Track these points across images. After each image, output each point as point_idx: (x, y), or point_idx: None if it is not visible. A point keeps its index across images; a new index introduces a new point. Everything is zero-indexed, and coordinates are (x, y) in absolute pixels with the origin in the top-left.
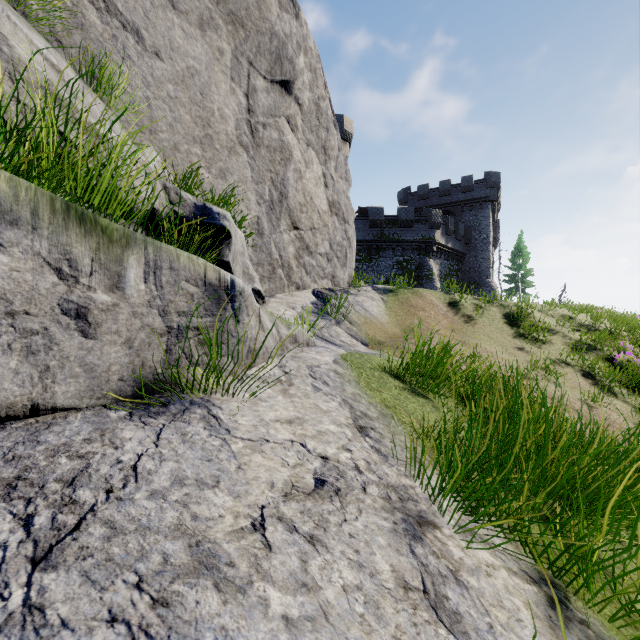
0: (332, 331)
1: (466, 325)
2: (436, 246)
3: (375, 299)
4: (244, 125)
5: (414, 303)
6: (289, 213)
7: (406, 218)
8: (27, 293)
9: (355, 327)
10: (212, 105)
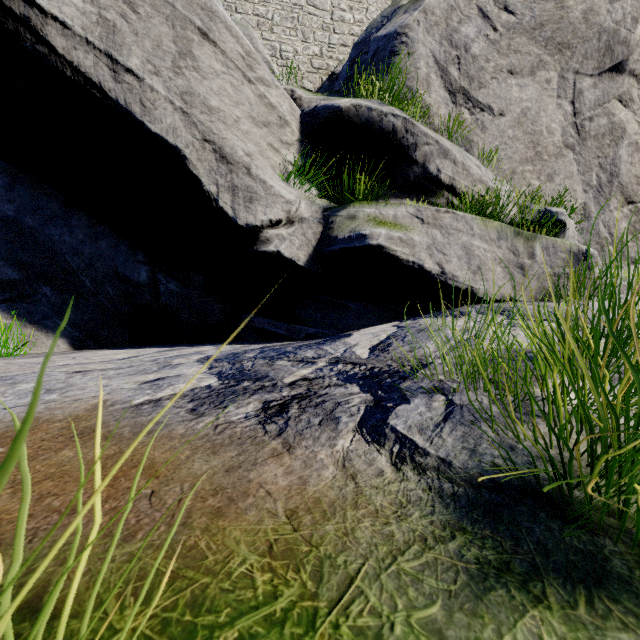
0: None
1: None
2: None
3: None
4: (569, 129)
5: None
6: (621, 190)
7: None
8: (507, 261)
9: None
10: (540, 127)
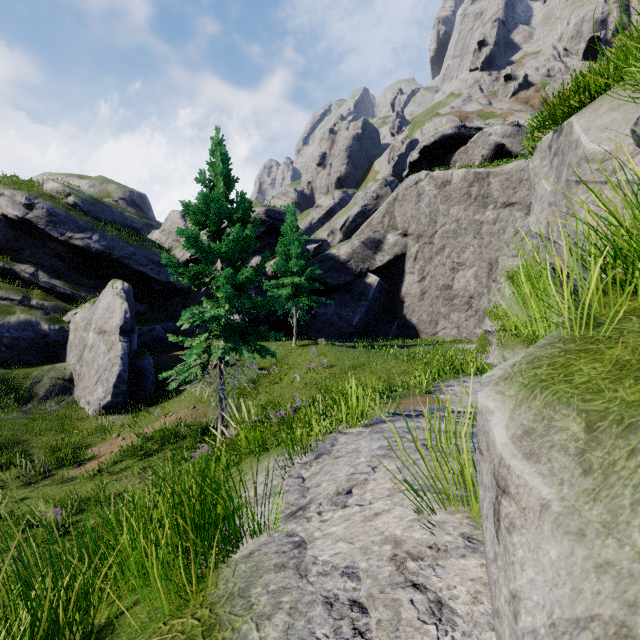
0: None
1: None
2: None
3: None
4: None
5: None
6: None
7: None
8: None
9: None
10: None
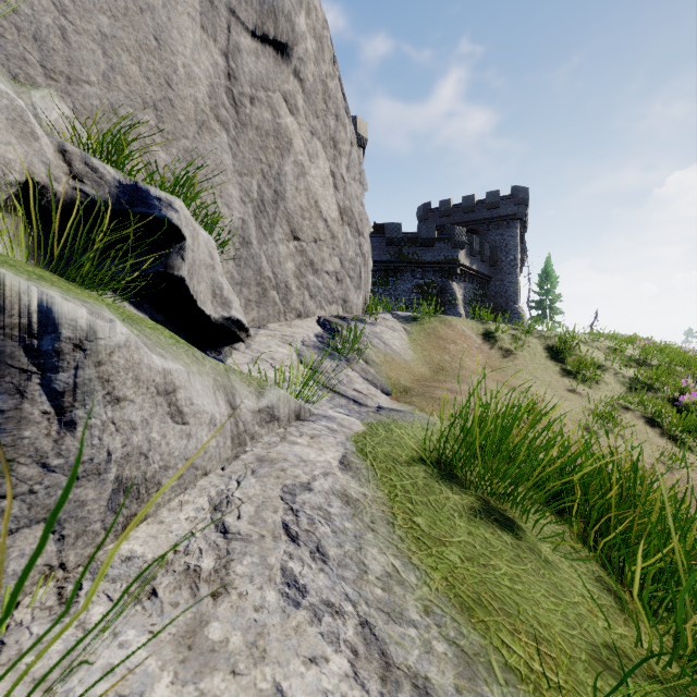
0: (342, 375)
1: (505, 361)
2: (460, 268)
3: (396, 329)
4: (222, 94)
5: (443, 334)
6: (287, 218)
7: (427, 236)
8: None
9: (373, 368)
10: (173, 58)
